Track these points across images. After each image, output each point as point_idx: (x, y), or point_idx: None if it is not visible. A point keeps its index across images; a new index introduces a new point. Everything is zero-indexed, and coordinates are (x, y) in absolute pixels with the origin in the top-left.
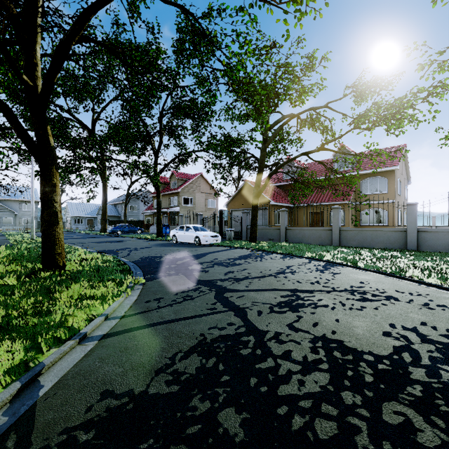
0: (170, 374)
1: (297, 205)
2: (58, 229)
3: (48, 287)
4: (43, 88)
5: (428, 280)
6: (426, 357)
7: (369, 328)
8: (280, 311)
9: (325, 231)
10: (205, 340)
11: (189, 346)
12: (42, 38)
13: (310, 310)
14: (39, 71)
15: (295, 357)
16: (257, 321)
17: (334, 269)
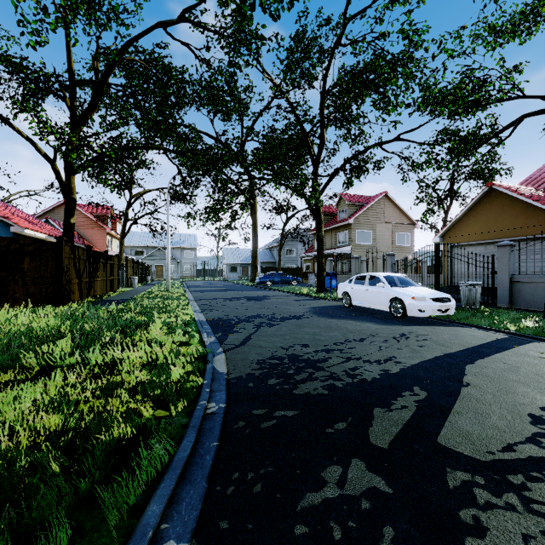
0: None
1: None
2: None
3: None
4: None
5: None
6: None
7: None
8: None
9: None
10: None
11: None
12: None
13: None
14: None
15: None
16: None
17: None
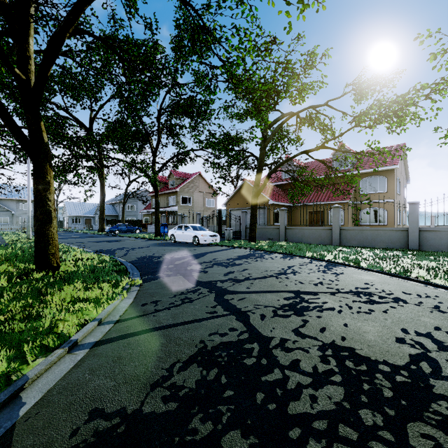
0: (168, 388)
1: (296, 205)
2: (52, 228)
3: (40, 290)
4: (36, 81)
5: (434, 281)
6: (446, 367)
7: (380, 334)
8: (285, 314)
9: (325, 231)
10: (206, 348)
11: (188, 355)
12: (36, 32)
13: (316, 313)
14: (32, 65)
15: (304, 367)
16: (260, 326)
17: (337, 270)
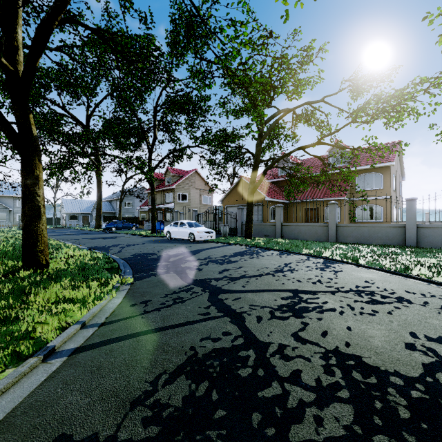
0: (150, 407)
1: (292, 201)
2: (41, 224)
3: (23, 289)
4: (24, 72)
5: (437, 279)
6: None
7: (387, 339)
8: (283, 316)
9: (321, 227)
10: (196, 356)
11: (176, 365)
12: (28, 24)
13: (316, 315)
14: (21, 56)
15: (305, 380)
16: (256, 330)
17: (335, 267)
